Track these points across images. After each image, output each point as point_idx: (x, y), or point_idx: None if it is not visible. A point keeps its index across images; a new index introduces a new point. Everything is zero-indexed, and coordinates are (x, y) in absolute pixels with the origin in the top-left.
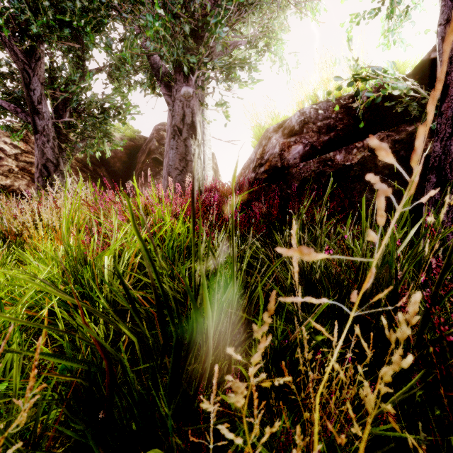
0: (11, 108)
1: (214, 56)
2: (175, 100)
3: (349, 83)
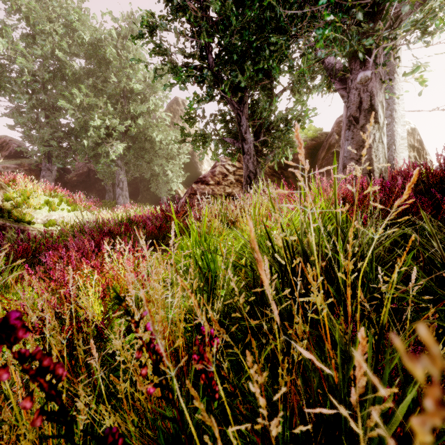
0: (231, 142)
1: (403, 18)
2: (350, 91)
3: None
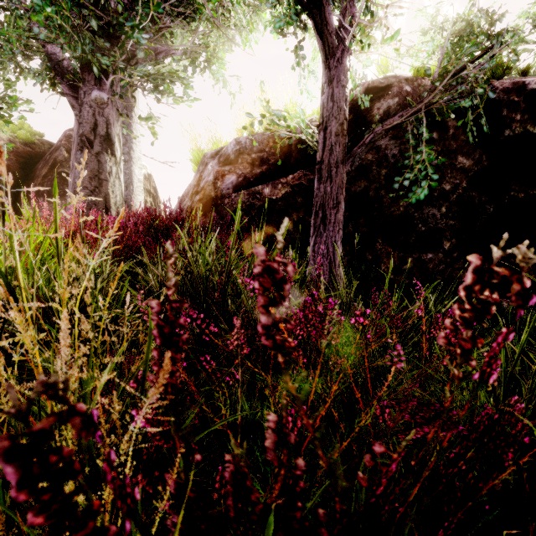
0: None
1: (140, 61)
2: (83, 105)
3: (259, 122)
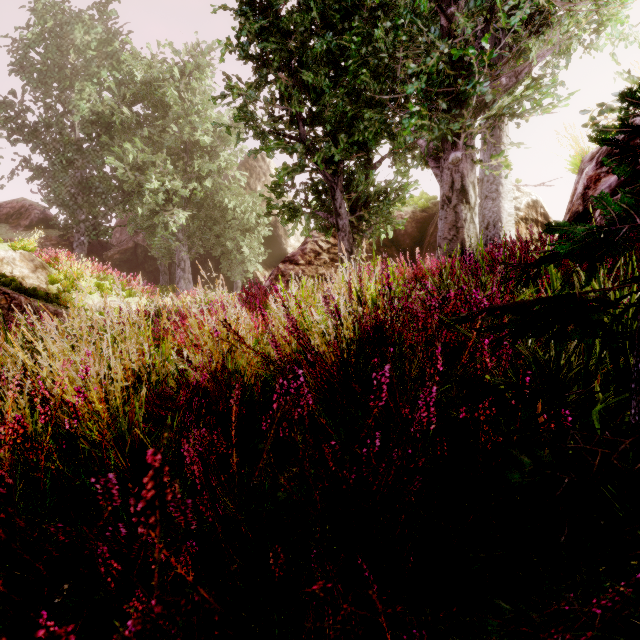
0: (325, 216)
1: (497, 97)
2: (443, 171)
3: (599, 113)
